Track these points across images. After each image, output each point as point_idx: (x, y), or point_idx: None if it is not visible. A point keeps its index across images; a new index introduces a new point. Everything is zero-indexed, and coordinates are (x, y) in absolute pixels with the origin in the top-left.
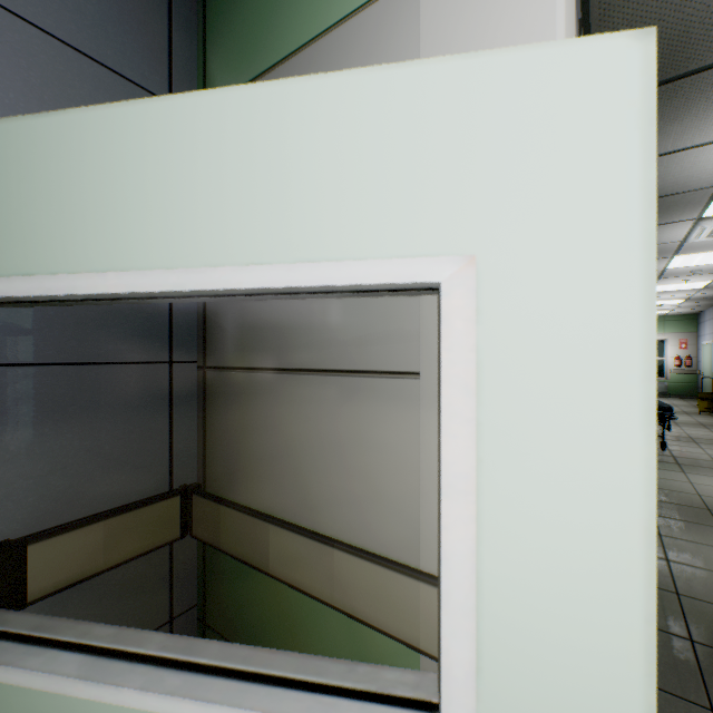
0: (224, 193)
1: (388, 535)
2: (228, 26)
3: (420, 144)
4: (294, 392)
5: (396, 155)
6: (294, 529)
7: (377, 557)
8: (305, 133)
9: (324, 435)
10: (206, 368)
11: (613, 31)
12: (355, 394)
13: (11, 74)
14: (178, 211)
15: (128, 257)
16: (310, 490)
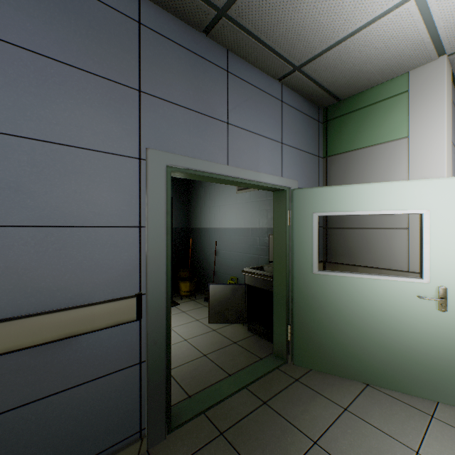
0: (381, 199)
1: (397, 266)
2: (337, 135)
3: (419, 193)
4: (364, 234)
5: (414, 194)
6: (368, 267)
7: (396, 270)
8: (397, 190)
9: (375, 244)
10: (327, 228)
11: None
12: (386, 234)
13: (300, 163)
14: (372, 202)
15: (362, 209)
16: (370, 258)
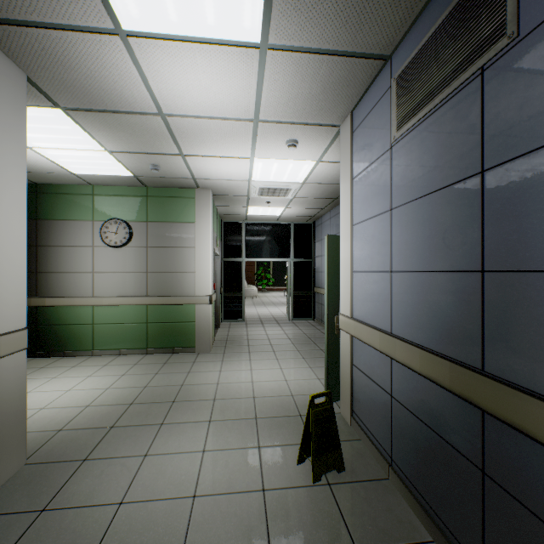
0: None
1: None
2: None
3: None
4: None
5: None
6: None
7: None
8: None
9: None
10: None
11: (408, 5)
12: None
13: None
14: None
15: None
16: None
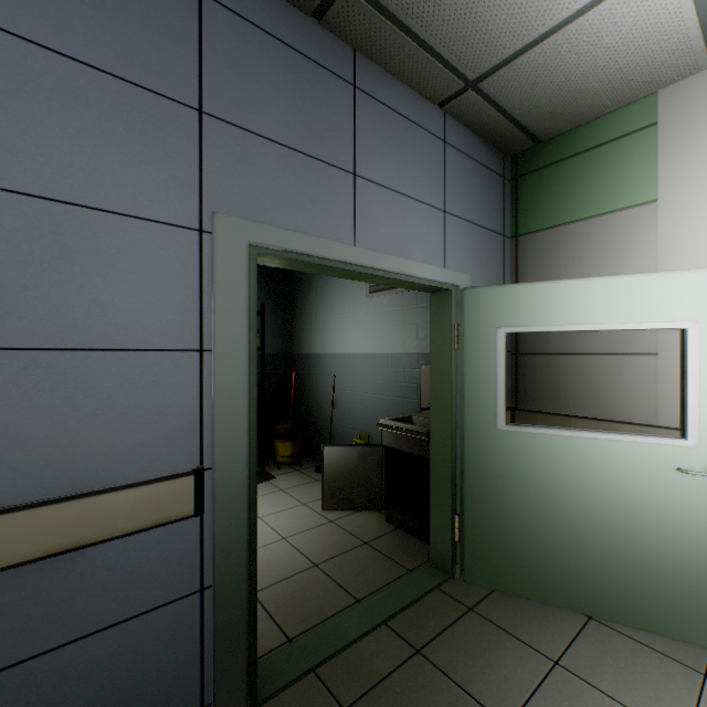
0: (614, 304)
1: (638, 417)
2: (534, 200)
3: (679, 293)
4: (581, 363)
5: (671, 296)
6: (587, 418)
7: (635, 423)
8: (642, 289)
9: (600, 380)
10: (517, 354)
11: None
12: (619, 363)
13: (474, 246)
14: (598, 309)
15: (581, 321)
16: (591, 404)
